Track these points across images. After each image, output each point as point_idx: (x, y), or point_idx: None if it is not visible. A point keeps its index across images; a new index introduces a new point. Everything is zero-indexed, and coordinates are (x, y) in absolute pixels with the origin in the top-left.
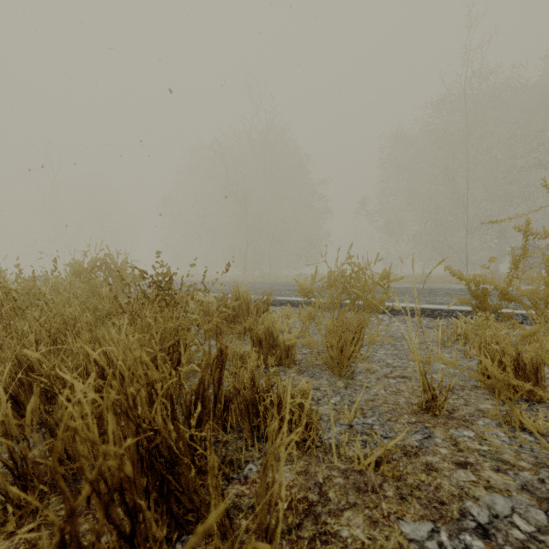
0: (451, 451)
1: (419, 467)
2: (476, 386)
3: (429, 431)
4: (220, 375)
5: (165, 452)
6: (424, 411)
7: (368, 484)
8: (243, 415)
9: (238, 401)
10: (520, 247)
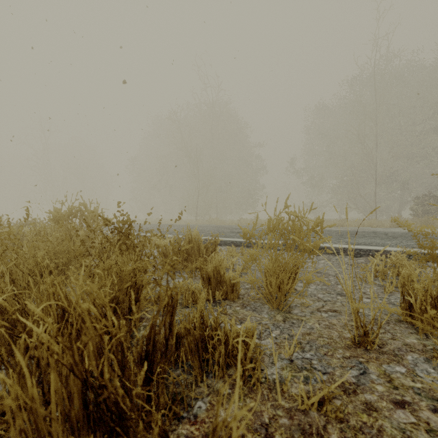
0: (387, 389)
1: (360, 407)
2: (399, 320)
3: (363, 367)
4: (170, 319)
5: (112, 407)
6: (356, 345)
7: (312, 425)
8: (193, 353)
9: (189, 341)
10: (419, 197)
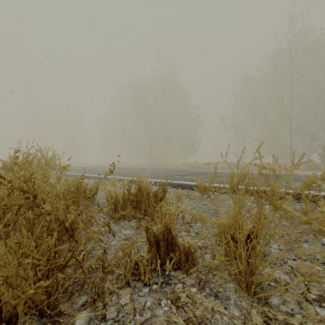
0: None
1: None
2: None
3: None
4: None
5: None
6: None
7: None
8: None
9: None
10: None
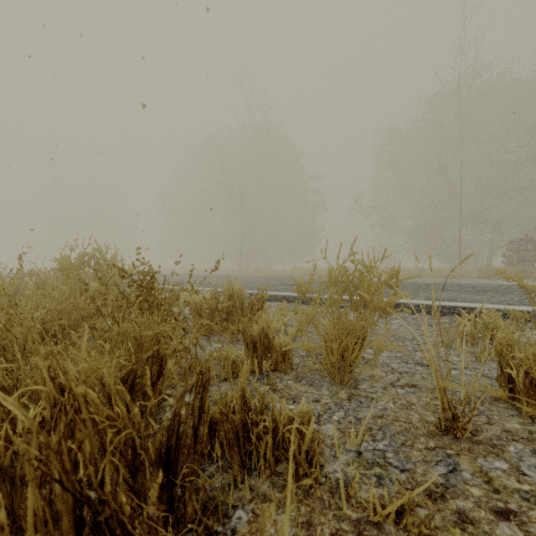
0: (485, 492)
1: (450, 518)
2: (496, 398)
3: (453, 462)
4: (200, 403)
5: (116, 529)
6: (442, 432)
7: None
8: (231, 445)
9: (226, 430)
10: (513, 241)
